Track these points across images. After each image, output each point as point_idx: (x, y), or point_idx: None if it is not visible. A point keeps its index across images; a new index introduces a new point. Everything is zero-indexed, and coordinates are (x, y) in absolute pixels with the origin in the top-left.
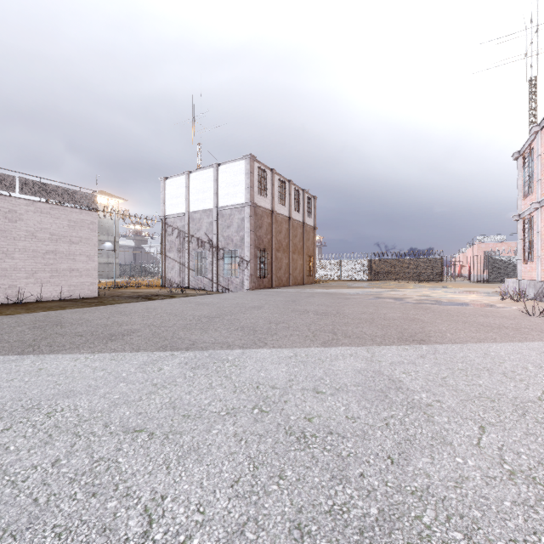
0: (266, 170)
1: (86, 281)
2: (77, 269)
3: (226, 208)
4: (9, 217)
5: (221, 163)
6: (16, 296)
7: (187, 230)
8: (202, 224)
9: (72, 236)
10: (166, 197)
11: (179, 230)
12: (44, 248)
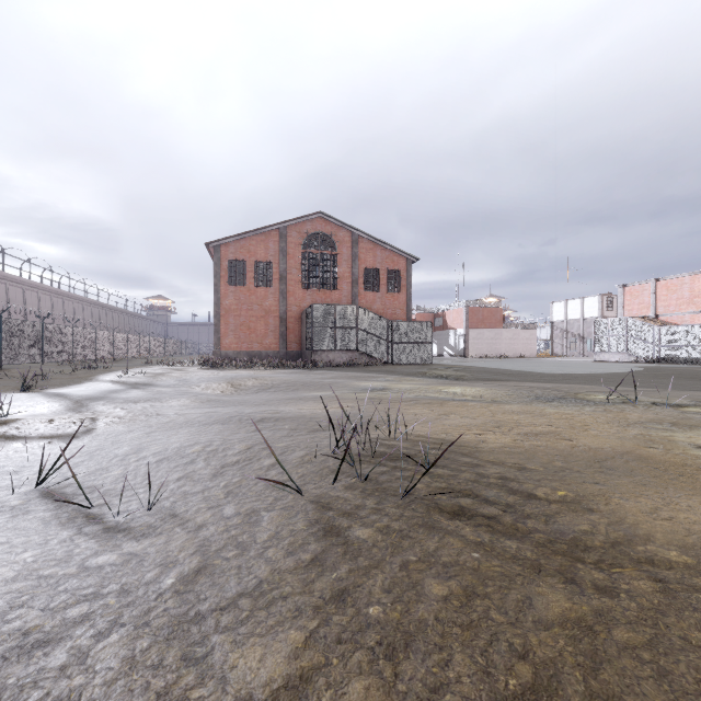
0: (612, 297)
1: (534, 352)
2: (532, 348)
3: (588, 319)
4: (518, 334)
5: (585, 297)
6: (519, 355)
7: (565, 329)
8: (574, 326)
9: (530, 338)
10: (552, 312)
11: (561, 329)
12: (524, 342)
